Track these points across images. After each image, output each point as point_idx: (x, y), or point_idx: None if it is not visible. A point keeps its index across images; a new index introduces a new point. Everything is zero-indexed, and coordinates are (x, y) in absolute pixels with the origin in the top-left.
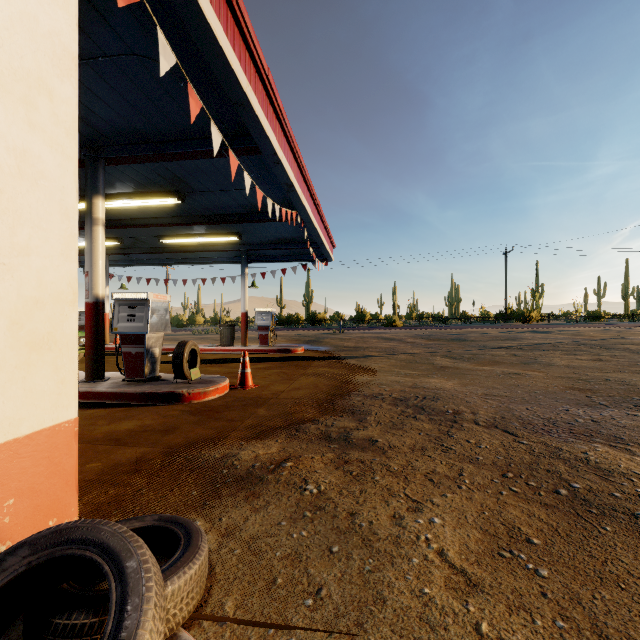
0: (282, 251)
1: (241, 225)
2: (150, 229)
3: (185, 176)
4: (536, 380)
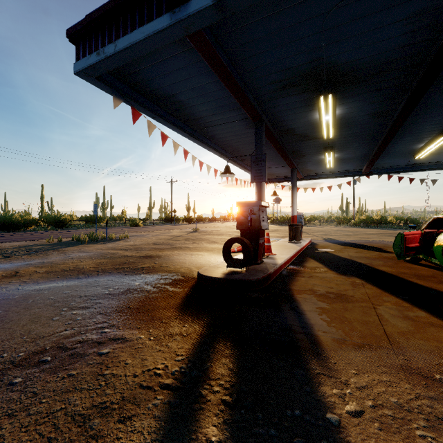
0: (274, 172)
1: (348, 163)
2: (353, 144)
3: (435, 155)
4: (384, 237)
